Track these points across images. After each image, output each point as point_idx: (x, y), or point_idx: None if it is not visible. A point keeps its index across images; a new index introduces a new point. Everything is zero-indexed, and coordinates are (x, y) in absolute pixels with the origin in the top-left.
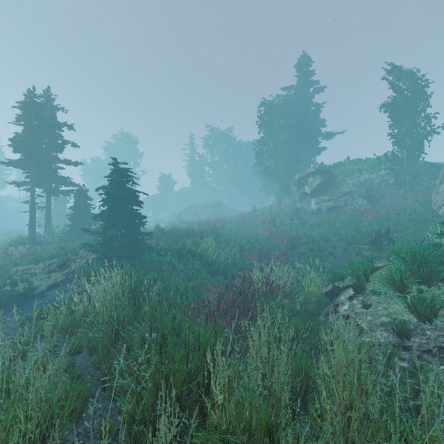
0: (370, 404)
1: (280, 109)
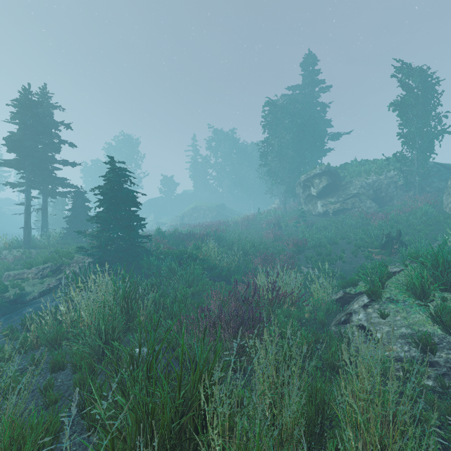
0: (408, 446)
1: (285, 108)
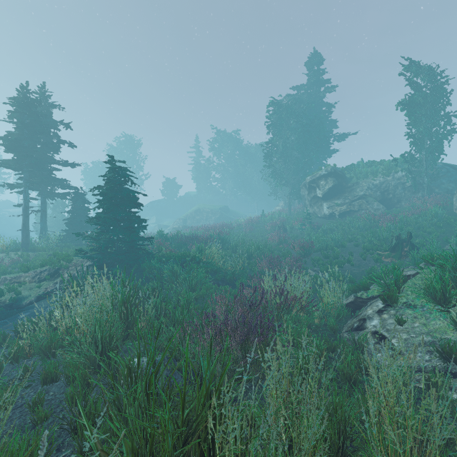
0: None
1: (290, 109)
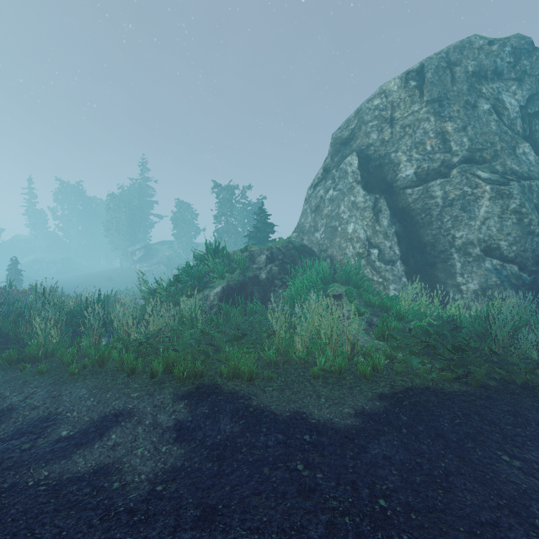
0: None
1: (122, 198)
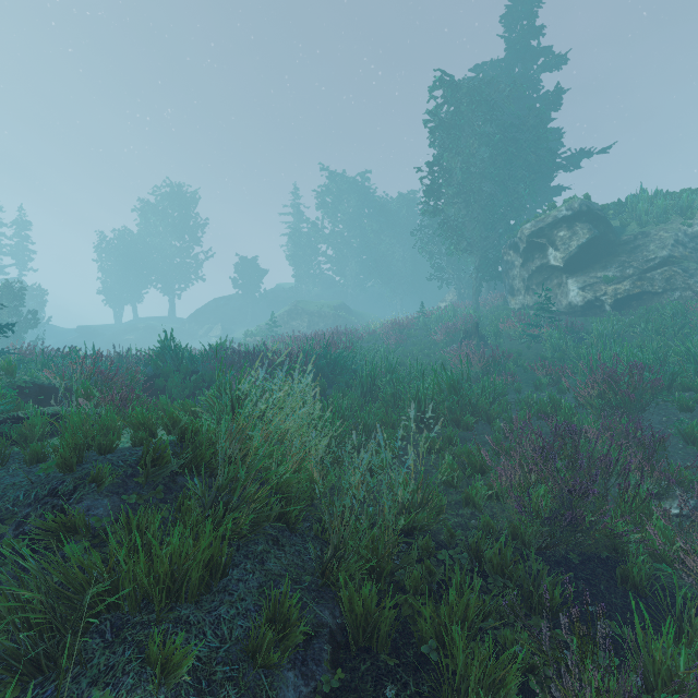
0: None
1: (477, 93)
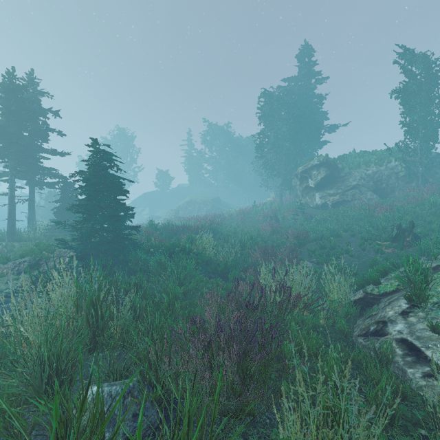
0: None
1: (281, 99)
